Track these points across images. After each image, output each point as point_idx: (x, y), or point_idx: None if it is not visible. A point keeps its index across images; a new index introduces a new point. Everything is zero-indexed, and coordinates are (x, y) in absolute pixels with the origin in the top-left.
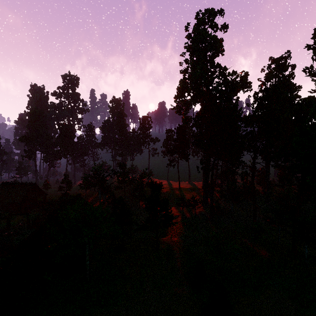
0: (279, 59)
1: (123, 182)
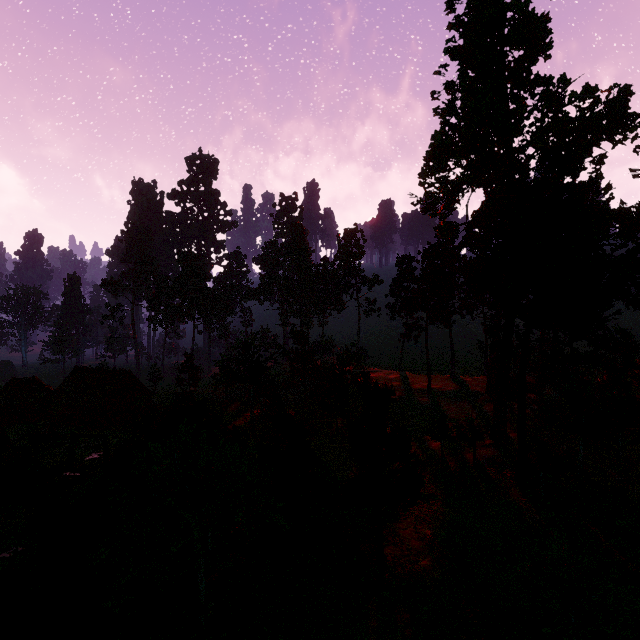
0: None
1: (301, 374)
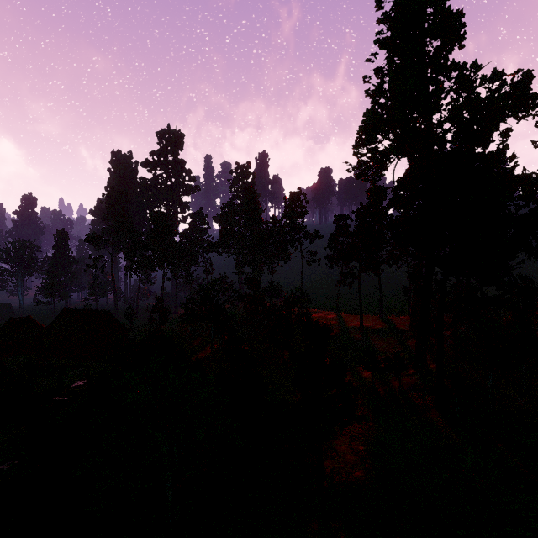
0: None
1: (254, 314)
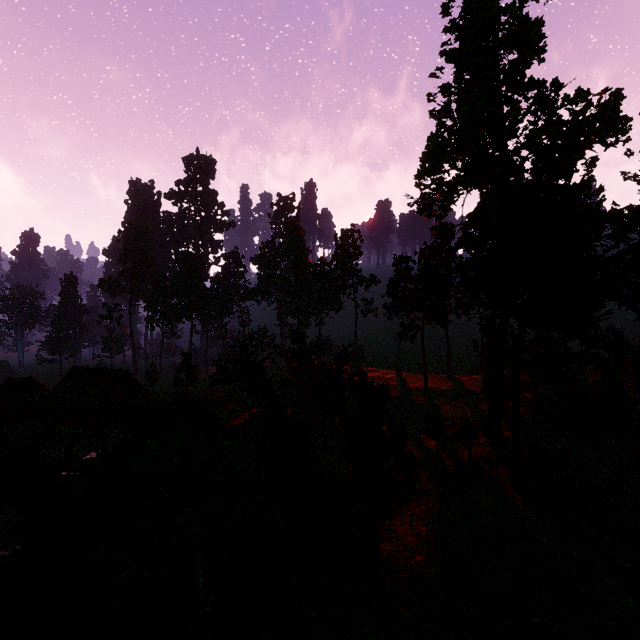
0: None
1: (299, 373)
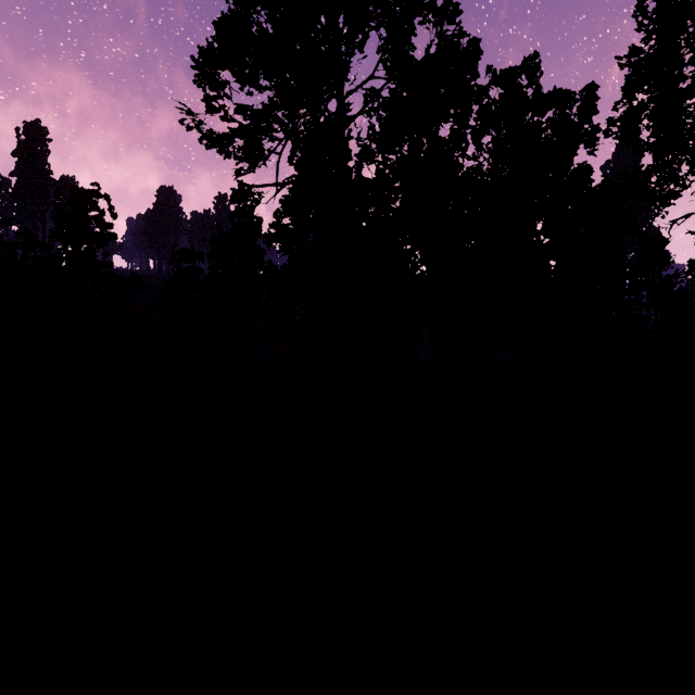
0: (513, 75)
1: None
